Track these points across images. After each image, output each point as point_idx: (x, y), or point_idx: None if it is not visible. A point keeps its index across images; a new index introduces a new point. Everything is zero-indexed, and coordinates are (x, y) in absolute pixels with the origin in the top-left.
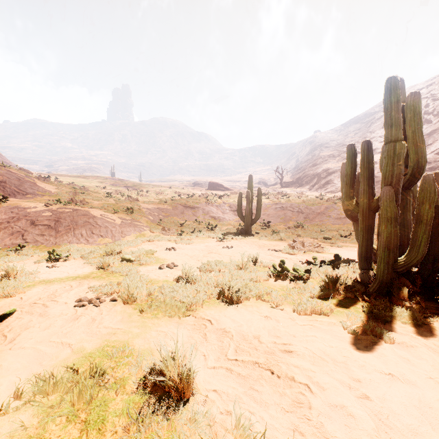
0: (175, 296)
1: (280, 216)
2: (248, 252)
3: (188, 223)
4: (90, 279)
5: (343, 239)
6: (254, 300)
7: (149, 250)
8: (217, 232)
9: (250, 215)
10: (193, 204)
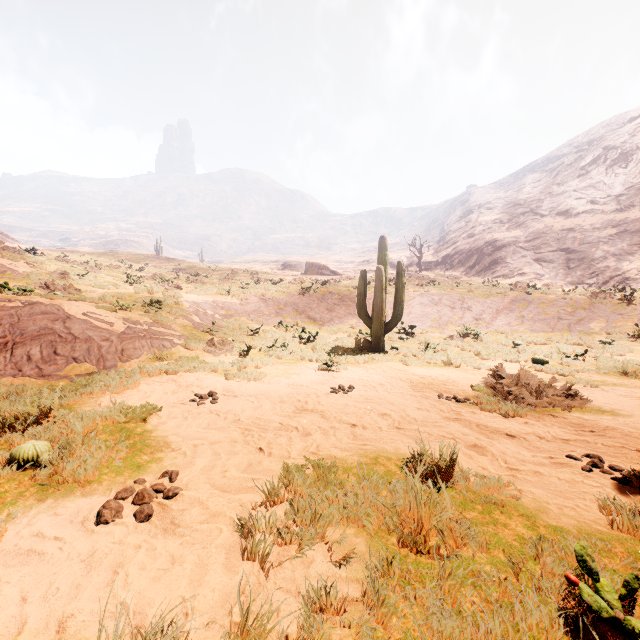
0: None
1: (431, 316)
2: (395, 408)
3: (266, 329)
4: None
5: (575, 364)
6: None
7: (139, 407)
8: (318, 347)
9: (382, 313)
10: (278, 295)
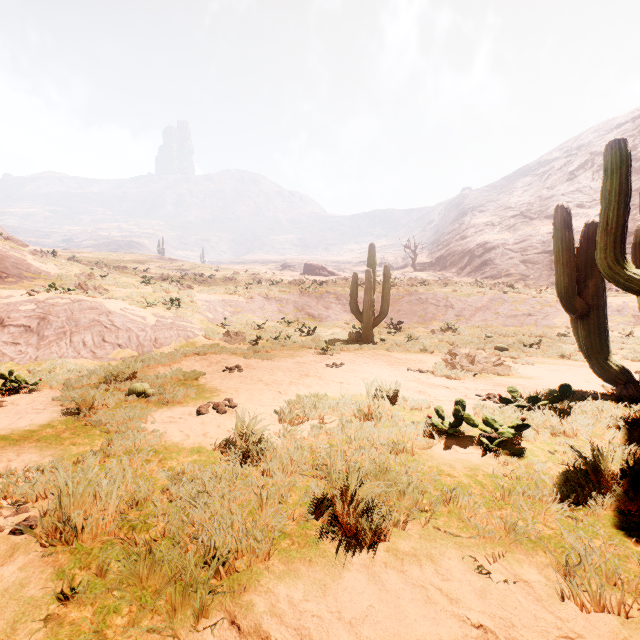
0: (199, 516)
1: (418, 313)
2: (373, 375)
3: (270, 325)
4: (26, 445)
5: (529, 351)
6: (415, 526)
7: (190, 372)
8: (316, 338)
9: (371, 309)
10: (280, 295)
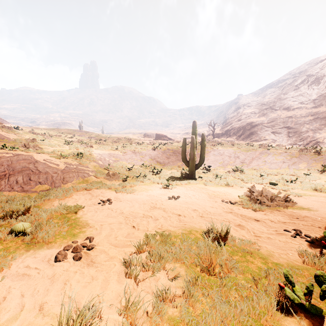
0: None
1: (219, 161)
2: (200, 207)
3: (135, 168)
4: None
5: (291, 185)
6: None
7: (73, 206)
8: (161, 176)
9: (194, 160)
10: (141, 150)
